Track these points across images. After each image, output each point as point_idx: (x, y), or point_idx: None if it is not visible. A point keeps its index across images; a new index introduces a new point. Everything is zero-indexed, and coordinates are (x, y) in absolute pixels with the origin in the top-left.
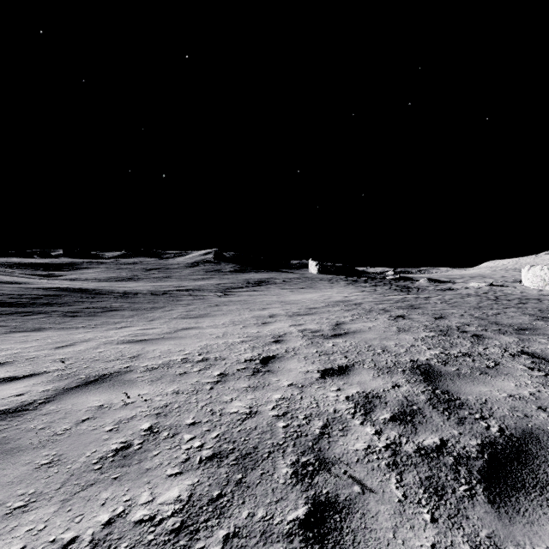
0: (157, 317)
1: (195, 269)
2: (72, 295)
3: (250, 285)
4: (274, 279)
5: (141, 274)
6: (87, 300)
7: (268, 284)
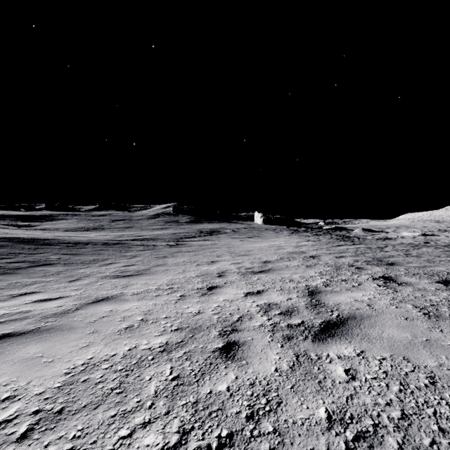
0: (85, 275)
1: (155, 220)
2: (13, 246)
3: (202, 234)
4: (224, 229)
5: (106, 225)
6: (25, 252)
7: (219, 233)
